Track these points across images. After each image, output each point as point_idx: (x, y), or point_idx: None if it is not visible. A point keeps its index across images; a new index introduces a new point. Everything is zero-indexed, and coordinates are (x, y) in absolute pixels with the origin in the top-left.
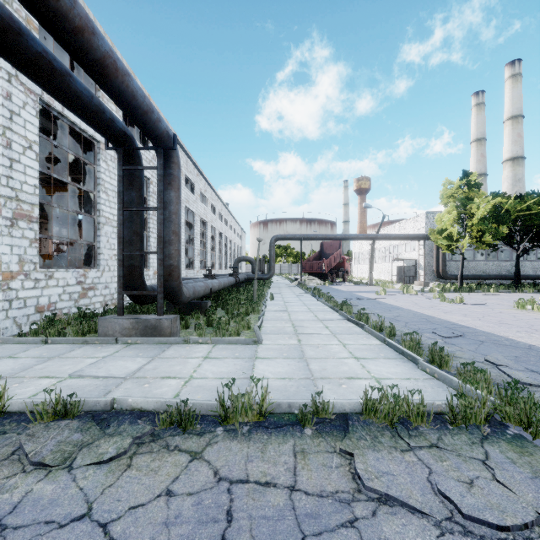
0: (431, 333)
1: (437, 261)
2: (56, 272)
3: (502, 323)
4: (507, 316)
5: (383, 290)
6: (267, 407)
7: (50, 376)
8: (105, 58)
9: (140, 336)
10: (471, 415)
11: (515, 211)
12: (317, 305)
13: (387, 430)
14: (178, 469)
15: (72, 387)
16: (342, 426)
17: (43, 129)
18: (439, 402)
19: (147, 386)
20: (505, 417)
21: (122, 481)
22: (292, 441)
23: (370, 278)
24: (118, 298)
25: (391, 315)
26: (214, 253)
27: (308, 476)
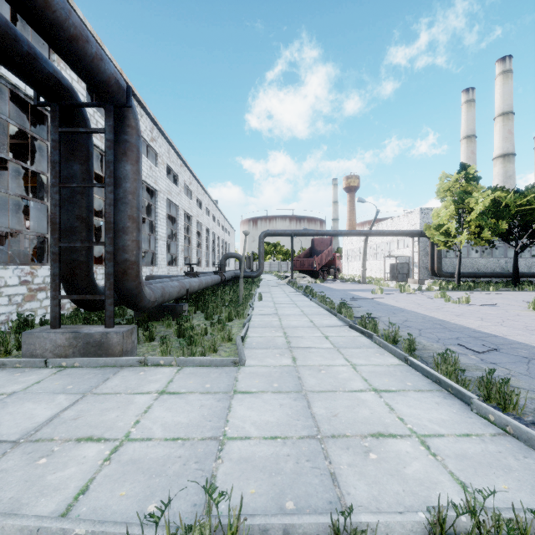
0: (457, 346)
1: (432, 258)
2: None
3: (531, 330)
4: (530, 320)
5: (380, 289)
6: None
7: None
8: None
9: (79, 356)
10: None
11: (515, 206)
12: (311, 306)
13: None
14: None
15: None
16: None
17: (5, 110)
18: None
19: (42, 462)
20: None
21: None
22: None
23: (363, 275)
24: (52, 304)
25: (397, 319)
26: (201, 250)
27: None
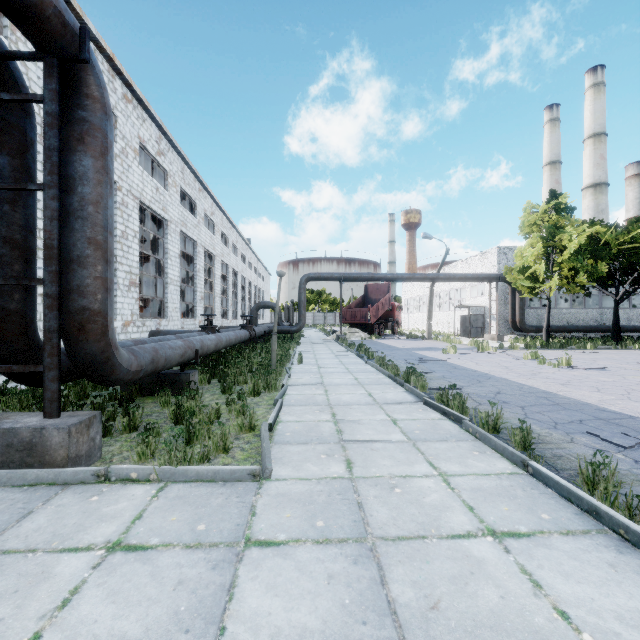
0: (587, 435)
1: (513, 308)
2: None
3: None
4: None
5: (452, 347)
6: None
7: None
8: None
9: None
10: None
11: (617, 243)
12: (367, 371)
13: None
14: None
15: None
16: None
17: None
18: None
19: None
20: None
21: None
22: None
23: (429, 330)
24: None
25: (486, 390)
26: (226, 298)
27: None
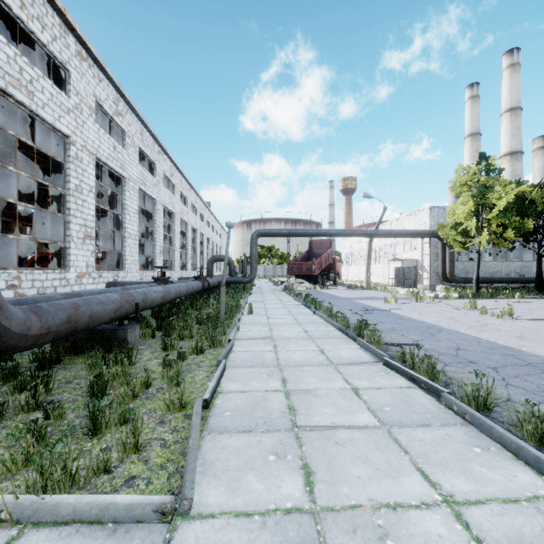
0: None
1: (443, 261)
2: None
3: None
4: None
5: (393, 297)
6: None
7: None
8: None
9: None
10: None
11: (542, 201)
12: (316, 322)
13: None
14: None
15: None
16: None
17: None
18: None
19: None
20: None
21: None
22: None
23: (367, 280)
24: None
25: (444, 345)
26: (186, 252)
27: None
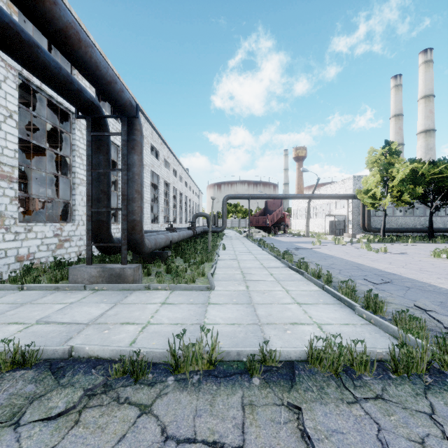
0: (363, 280)
1: (363, 216)
2: (35, 226)
3: (423, 270)
4: (426, 264)
5: (318, 241)
6: (216, 356)
7: (18, 322)
8: (68, 29)
9: (106, 283)
10: (412, 365)
11: (429, 174)
12: (263, 254)
13: (332, 380)
14: (125, 426)
15: (36, 334)
16: (288, 375)
17: (29, 104)
18: (379, 349)
19: (106, 332)
20: (444, 365)
21: (67, 441)
22: (240, 392)
23: (307, 230)
24: (87, 249)
25: (326, 263)
26: (176, 210)
27: (256, 434)
